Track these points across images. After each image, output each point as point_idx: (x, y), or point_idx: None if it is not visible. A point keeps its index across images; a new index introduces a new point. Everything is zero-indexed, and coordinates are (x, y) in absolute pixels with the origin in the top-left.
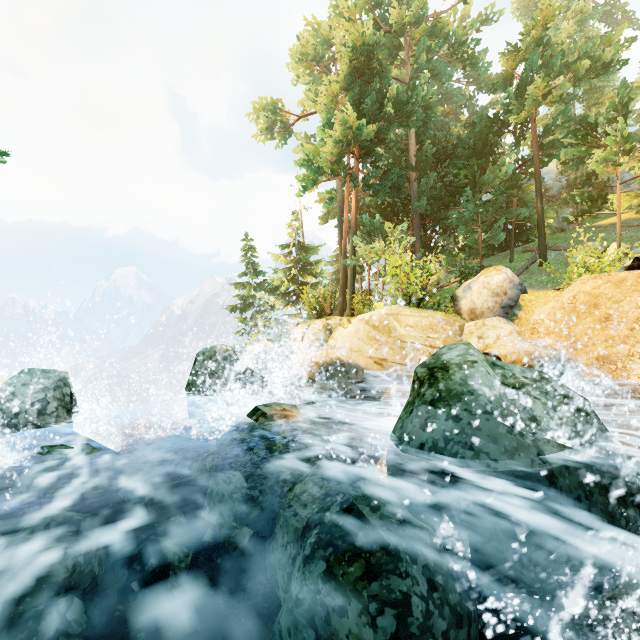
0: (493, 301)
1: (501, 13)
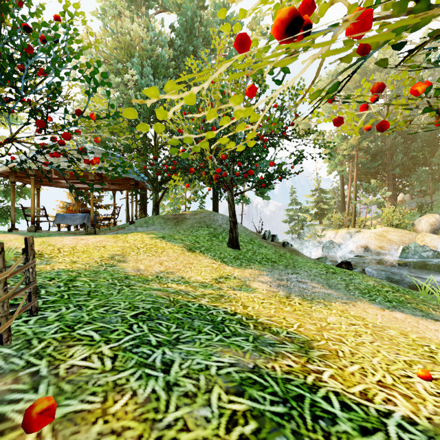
0: (430, 227)
1: None
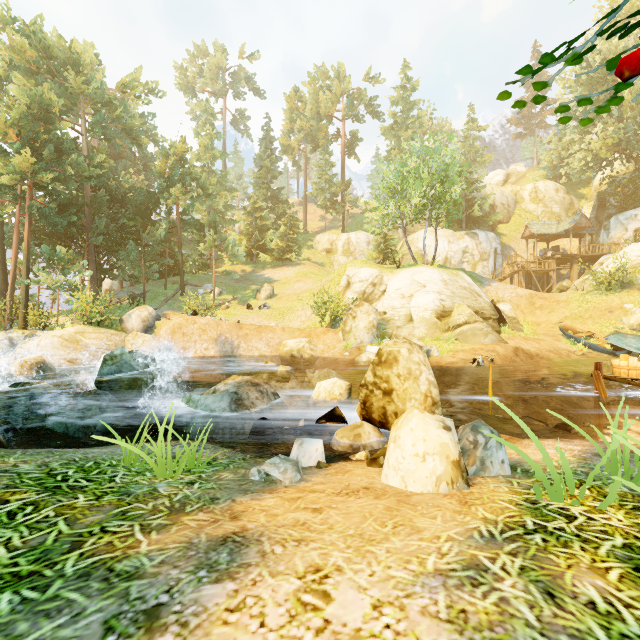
0: (143, 324)
1: (164, 94)
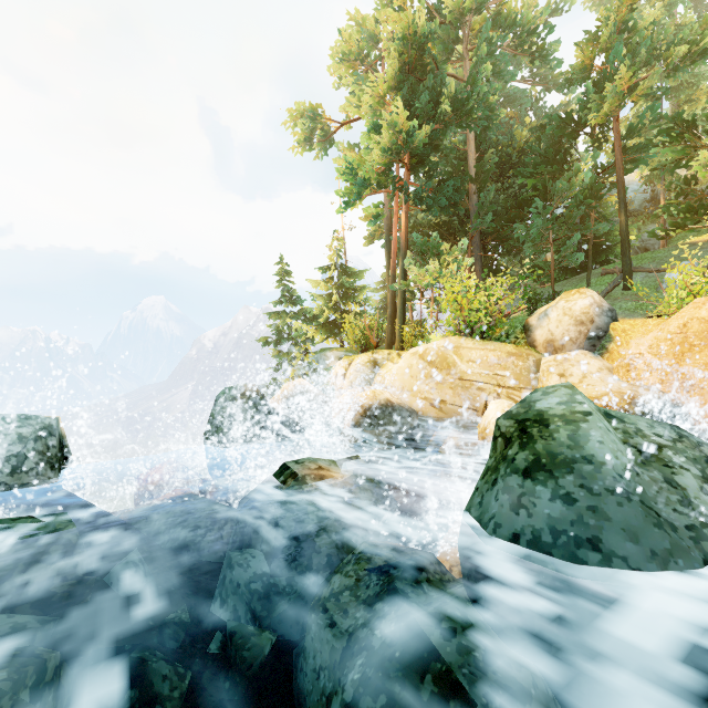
0: (576, 331)
1: (573, 1)
